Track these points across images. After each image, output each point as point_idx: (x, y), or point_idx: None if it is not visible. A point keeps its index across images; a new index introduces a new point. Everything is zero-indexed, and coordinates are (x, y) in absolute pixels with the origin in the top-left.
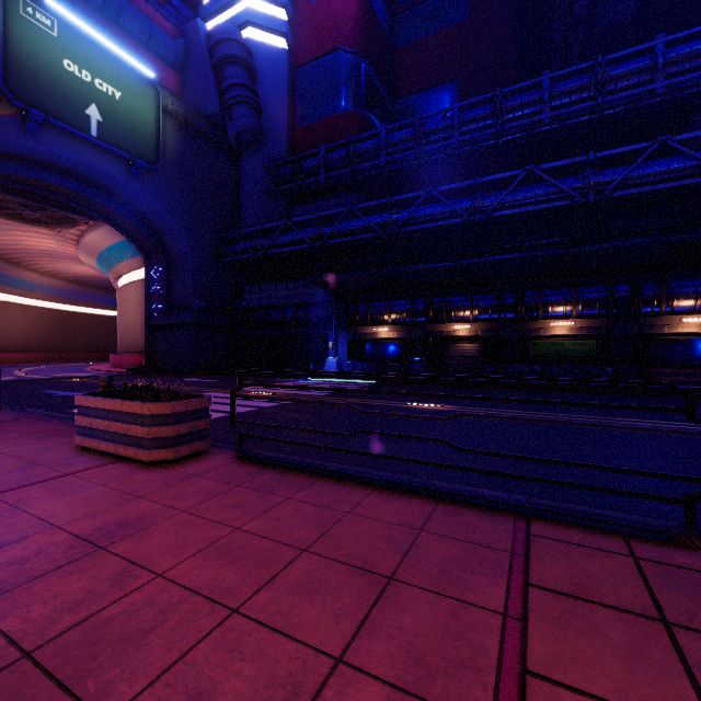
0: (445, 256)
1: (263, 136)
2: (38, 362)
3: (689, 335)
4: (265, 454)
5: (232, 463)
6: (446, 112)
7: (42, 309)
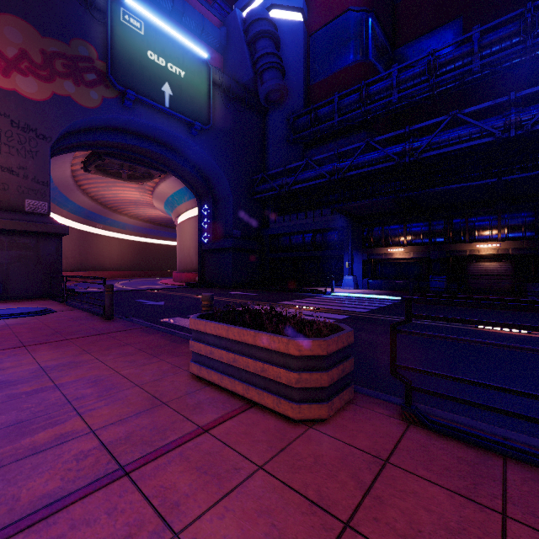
0: (467, 178)
1: (286, 93)
2: (128, 277)
3: None
4: (433, 412)
5: (410, 432)
6: (462, 40)
7: (129, 241)
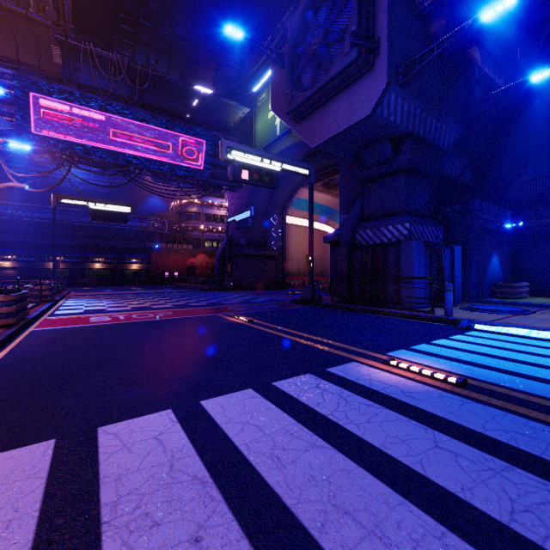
0: None
1: None
2: None
3: (98, 269)
4: None
5: None
6: None
7: None
